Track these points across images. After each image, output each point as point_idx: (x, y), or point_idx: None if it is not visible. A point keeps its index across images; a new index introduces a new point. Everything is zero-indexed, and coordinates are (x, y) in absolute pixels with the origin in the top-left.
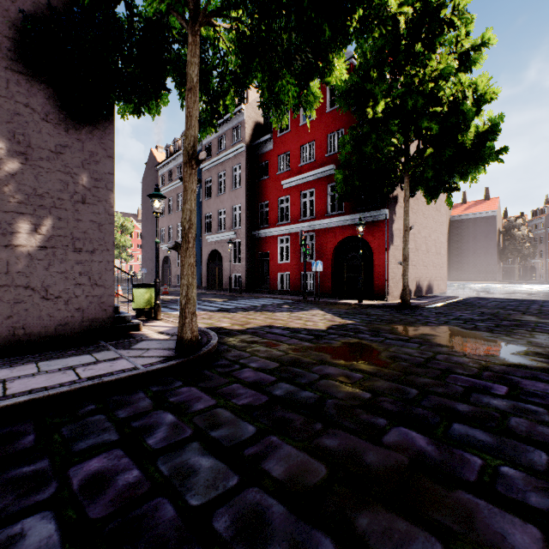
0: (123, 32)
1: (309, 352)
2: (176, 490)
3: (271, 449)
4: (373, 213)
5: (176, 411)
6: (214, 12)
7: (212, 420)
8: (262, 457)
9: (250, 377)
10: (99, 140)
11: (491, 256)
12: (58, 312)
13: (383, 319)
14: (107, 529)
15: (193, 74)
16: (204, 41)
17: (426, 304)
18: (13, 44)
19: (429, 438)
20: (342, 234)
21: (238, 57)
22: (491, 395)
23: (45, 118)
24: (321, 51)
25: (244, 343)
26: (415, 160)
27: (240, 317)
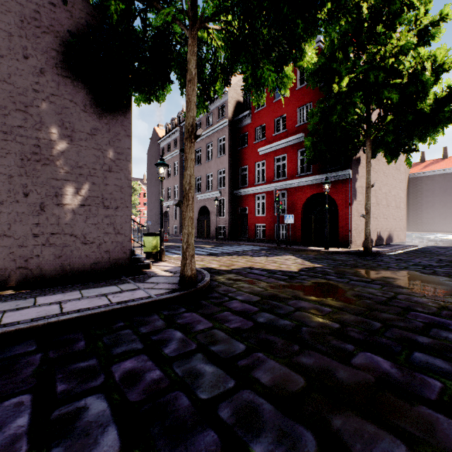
0: (139, 40)
1: (284, 289)
2: (188, 386)
3: (258, 362)
4: (338, 173)
5: (183, 330)
6: (208, 18)
7: (211, 338)
8: (252, 368)
9: (237, 307)
10: (120, 123)
11: (450, 209)
12: (93, 254)
13: (348, 264)
14: (142, 409)
15: (192, 68)
16: (199, 41)
17: (387, 251)
18: (62, 56)
19: (392, 363)
20: (310, 192)
21: (227, 52)
22: (450, 331)
23: (84, 109)
24: (294, 41)
25: (231, 280)
26: (376, 126)
27: (226, 260)
